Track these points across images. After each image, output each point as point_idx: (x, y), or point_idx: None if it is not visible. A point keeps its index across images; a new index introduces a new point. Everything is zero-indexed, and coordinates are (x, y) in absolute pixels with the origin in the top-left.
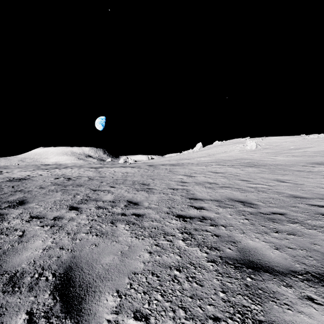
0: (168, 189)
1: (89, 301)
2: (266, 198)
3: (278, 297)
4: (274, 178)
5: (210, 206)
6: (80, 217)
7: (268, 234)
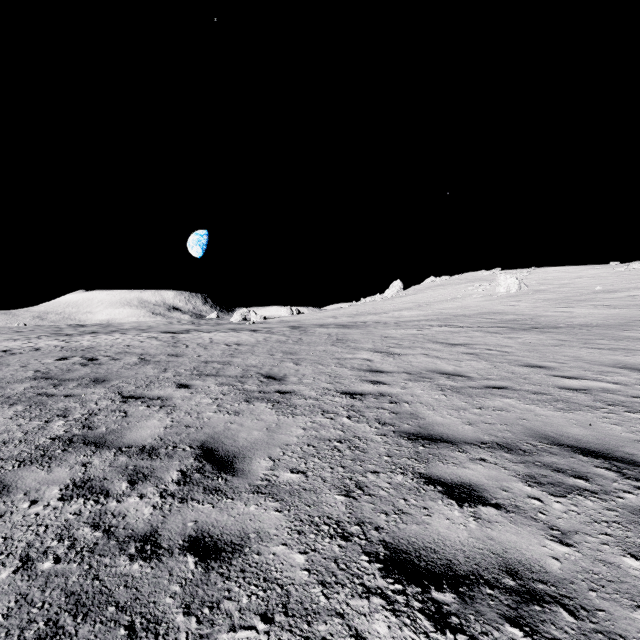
0: (336, 395)
1: None
2: None
3: None
4: (611, 361)
5: (503, 483)
6: None
7: None
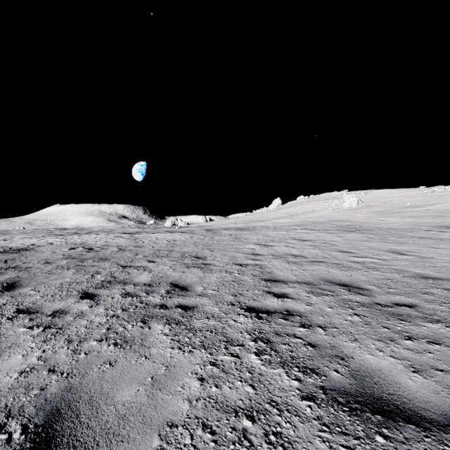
0: (233, 265)
1: None
2: (380, 280)
3: None
4: (387, 249)
5: (298, 293)
6: (95, 311)
7: (396, 342)
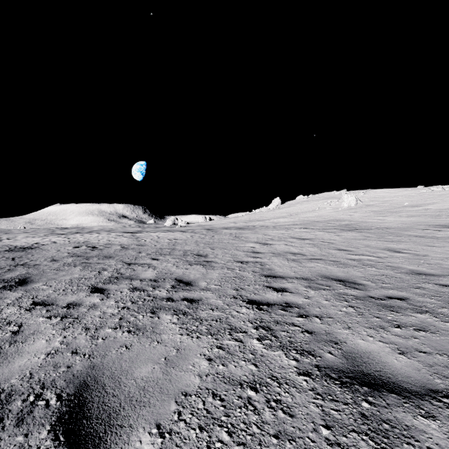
0: (234, 262)
1: (111, 445)
2: (375, 276)
3: (416, 437)
4: (384, 247)
5: (296, 287)
6: (106, 303)
7: (386, 329)
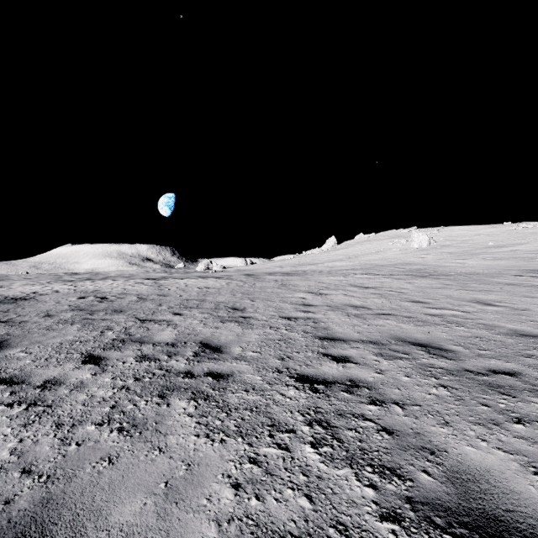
0: (279, 319)
1: None
2: (467, 338)
3: None
4: (470, 298)
5: (363, 356)
6: (99, 381)
7: (502, 426)
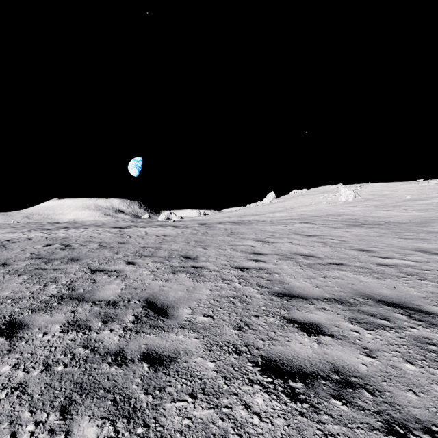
0: (231, 269)
1: None
2: None
3: None
4: (413, 247)
5: (336, 322)
6: None
7: None
